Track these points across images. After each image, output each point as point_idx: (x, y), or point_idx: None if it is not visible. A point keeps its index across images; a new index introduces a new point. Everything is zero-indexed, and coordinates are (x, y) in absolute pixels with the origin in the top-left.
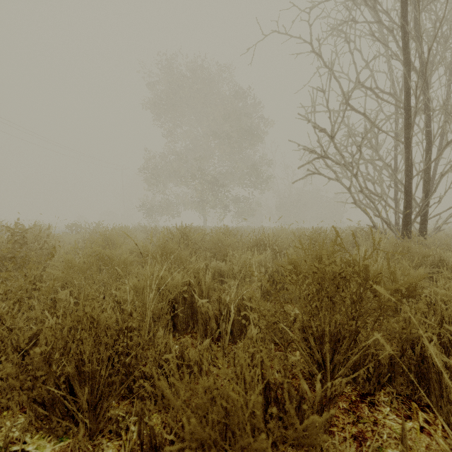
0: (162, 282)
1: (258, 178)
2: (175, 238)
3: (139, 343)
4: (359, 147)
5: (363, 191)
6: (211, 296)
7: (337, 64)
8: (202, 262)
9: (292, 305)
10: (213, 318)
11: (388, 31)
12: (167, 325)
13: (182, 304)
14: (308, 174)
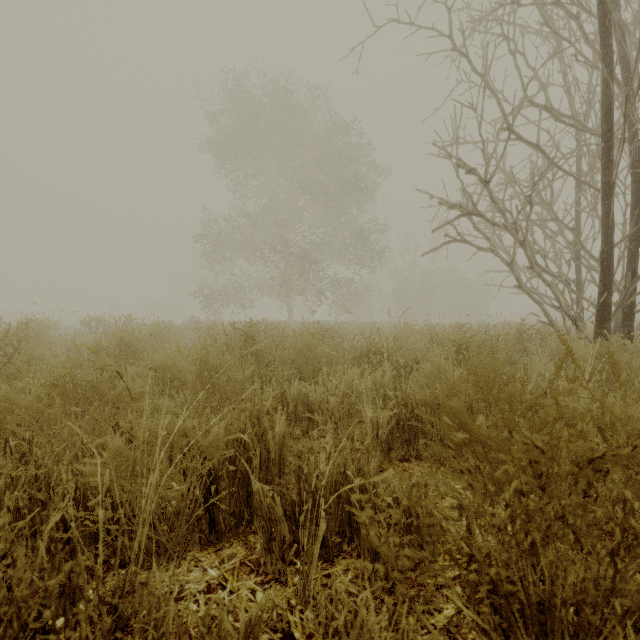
0: (185, 442)
1: (367, 251)
2: (224, 348)
3: (122, 584)
4: (529, 198)
5: (534, 267)
6: (286, 459)
7: (489, 76)
8: (275, 387)
9: (431, 465)
10: (284, 521)
11: (572, 17)
12: (198, 522)
13: (228, 479)
14: (446, 242)
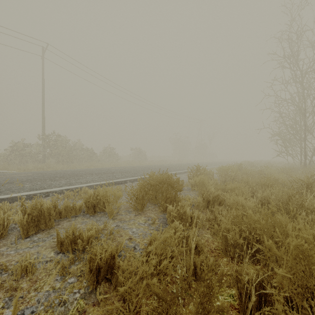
0: None
1: None
2: None
3: None
4: None
5: None
6: None
7: None
8: None
9: None
10: None
11: None
12: None
13: None
14: None
